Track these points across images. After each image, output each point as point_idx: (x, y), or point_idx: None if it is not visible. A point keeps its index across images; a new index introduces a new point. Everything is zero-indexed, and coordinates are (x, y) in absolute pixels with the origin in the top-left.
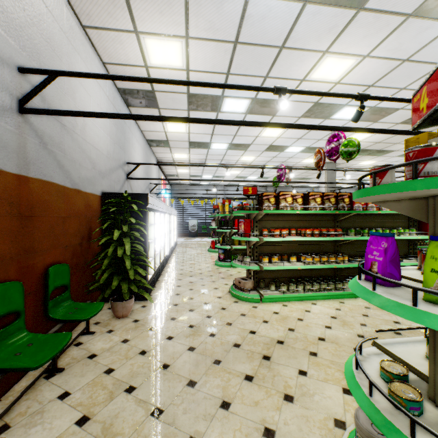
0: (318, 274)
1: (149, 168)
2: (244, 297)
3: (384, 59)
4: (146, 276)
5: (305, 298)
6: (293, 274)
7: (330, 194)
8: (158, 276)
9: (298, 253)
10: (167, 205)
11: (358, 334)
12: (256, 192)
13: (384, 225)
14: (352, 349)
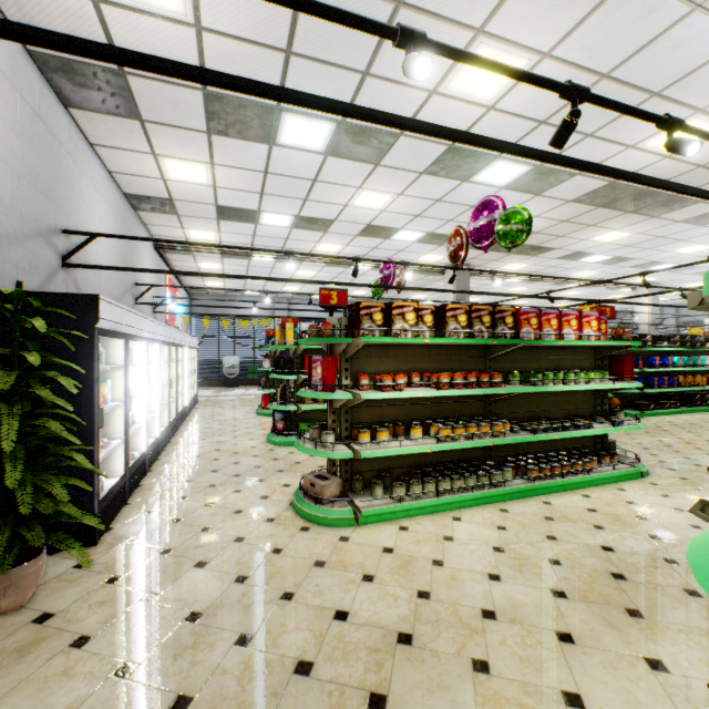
0: (459, 456)
1: (133, 253)
2: (323, 517)
3: (574, 67)
4: (94, 489)
5: (440, 507)
6: (416, 459)
7: (483, 307)
8: (140, 477)
9: (424, 419)
10: (169, 327)
11: (553, 589)
12: (346, 301)
13: (562, 365)
14: (555, 635)
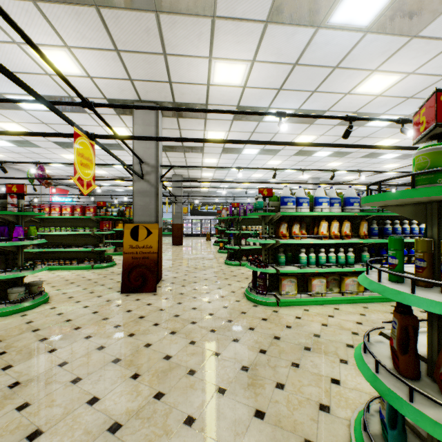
0: (27, 257)
1: (3, 182)
2: None
3: (30, 123)
4: None
5: None
6: None
7: None
8: None
9: None
10: None
11: None
12: None
13: (78, 225)
14: None
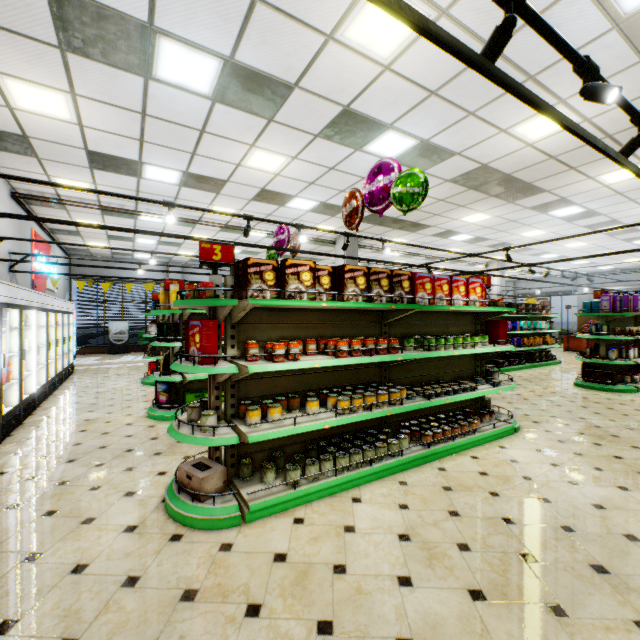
0: (355, 425)
1: None
2: (200, 518)
3: (468, 32)
4: None
5: (338, 487)
6: (312, 432)
7: (382, 270)
8: None
9: (321, 389)
10: (18, 287)
11: (469, 588)
12: (232, 258)
13: (448, 330)
14: None
